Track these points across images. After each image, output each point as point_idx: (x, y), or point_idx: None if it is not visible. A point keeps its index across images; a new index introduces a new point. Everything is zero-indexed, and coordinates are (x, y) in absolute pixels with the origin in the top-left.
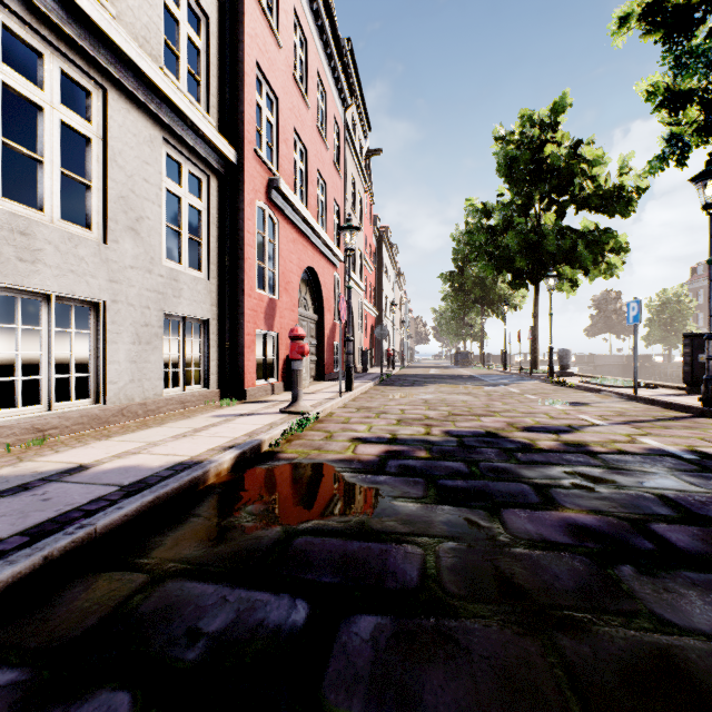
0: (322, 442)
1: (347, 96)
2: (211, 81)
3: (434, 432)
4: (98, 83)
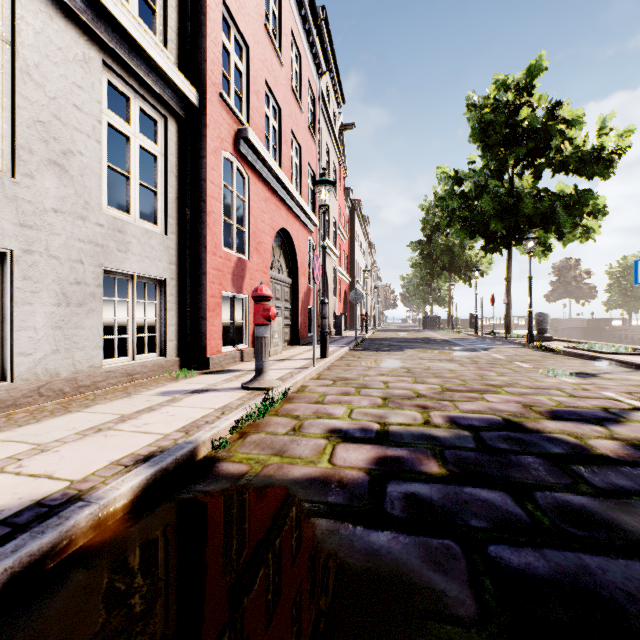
0: (287, 438)
1: (322, 62)
2: (169, 12)
3: (435, 419)
4: None
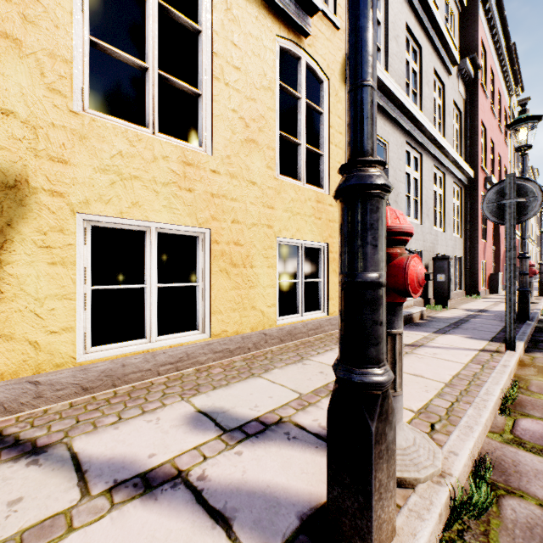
0: None
1: (512, 86)
2: (462, 142)
3: None
4: (443, 173)
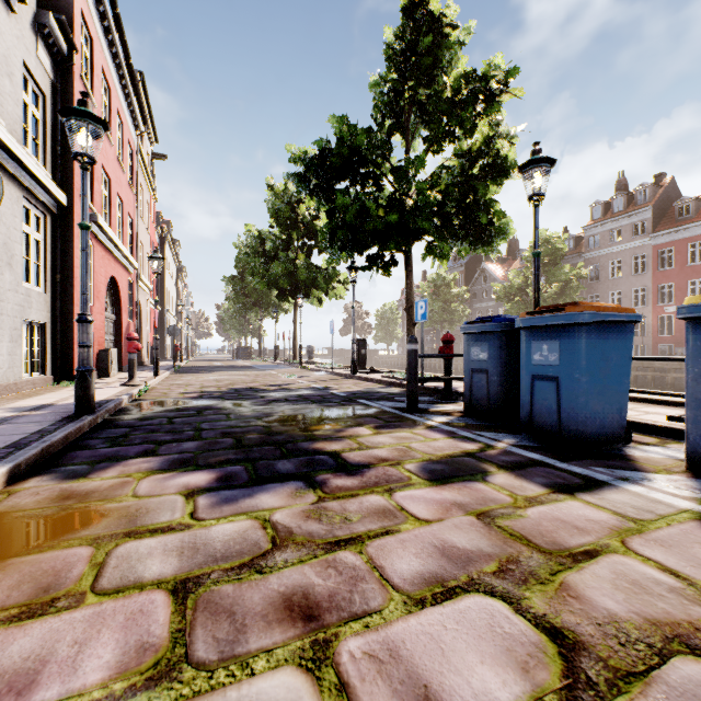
0: (163, 395)
1: (141, 123)
2: (48, 143)
3: (223, 389)
4: None
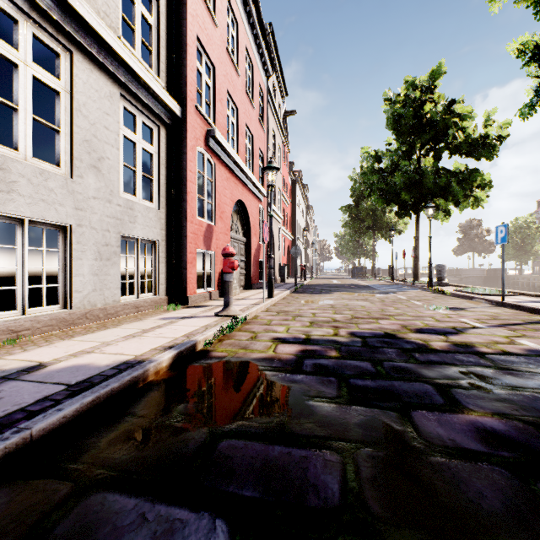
0: (248, 341)
1: (269, 67)
2: (161, 51)
3: (341, 333)
4: (65, 47)
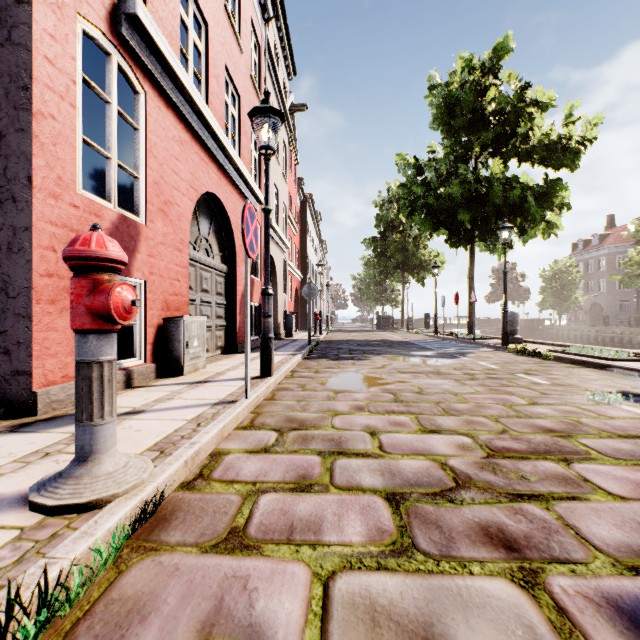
0: None
1: (268, 5)
2: None
3: None
4: None
